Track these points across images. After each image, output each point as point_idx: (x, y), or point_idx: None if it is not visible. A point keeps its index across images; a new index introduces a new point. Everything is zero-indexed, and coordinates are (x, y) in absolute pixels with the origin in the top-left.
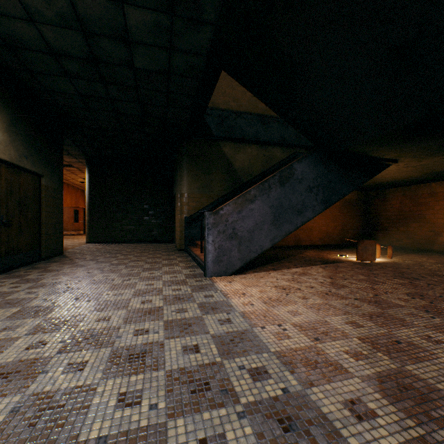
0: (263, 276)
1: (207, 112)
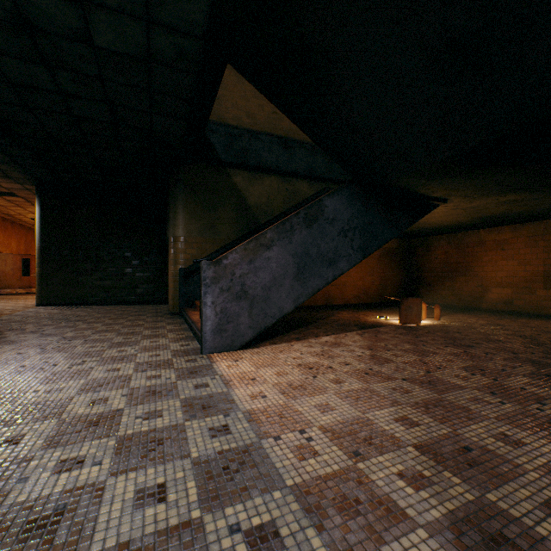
0: (284, 349)
1: (211, 127)
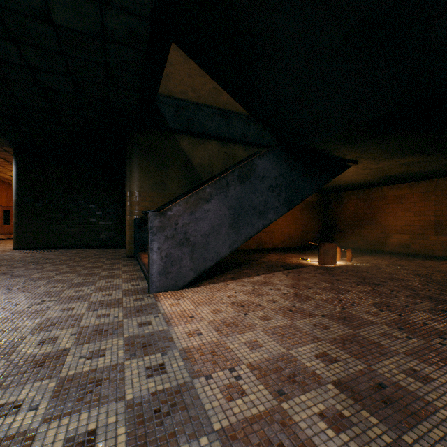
0: (220, 288)
1: (161, 100)
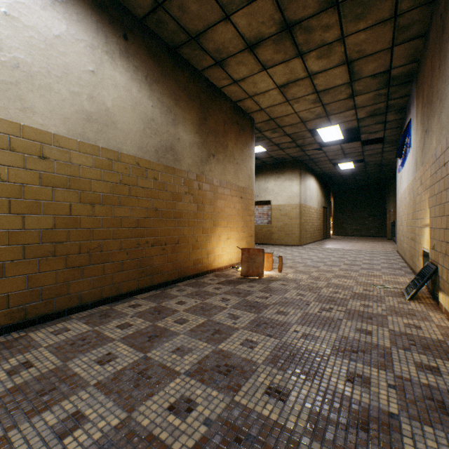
0: None
1: None
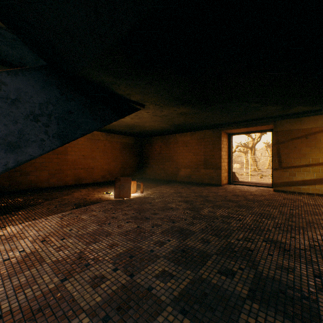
0: None
1: None
